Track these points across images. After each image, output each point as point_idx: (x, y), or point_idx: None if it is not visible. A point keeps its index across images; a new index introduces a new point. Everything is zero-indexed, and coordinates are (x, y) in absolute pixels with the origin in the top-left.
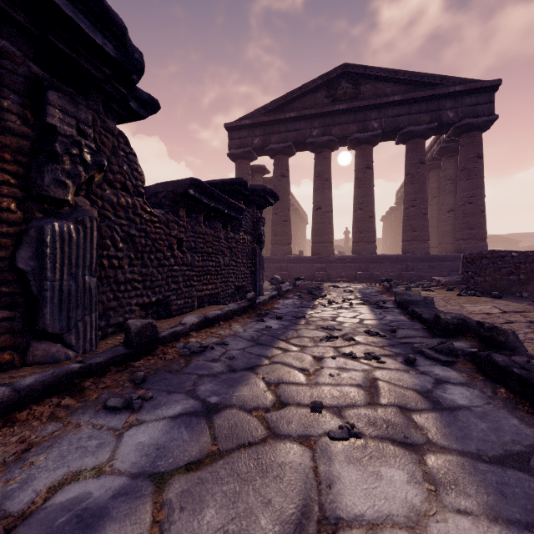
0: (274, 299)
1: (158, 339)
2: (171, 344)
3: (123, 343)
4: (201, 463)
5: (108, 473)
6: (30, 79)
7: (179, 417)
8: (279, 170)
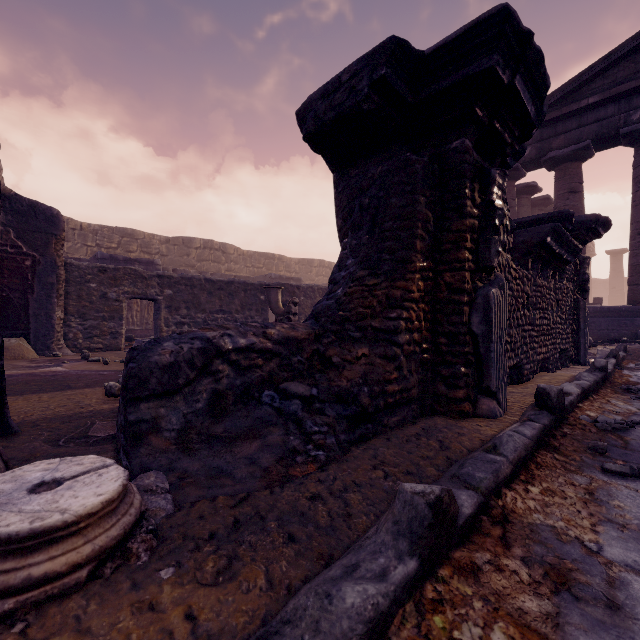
0: (614, 369)
1: (565, 407)
2: (572, 414)
3: (537, 407)
4: None
5: None
6: (475, 165)
7: None
8: (564, 185)
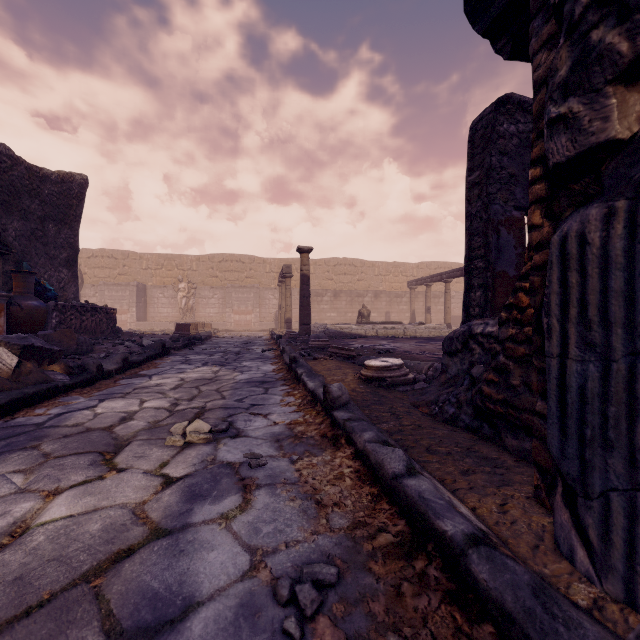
0: None
1: None
2: None
3: None
4: (115, 562)
5: (217, 521)
6: None
7: (183, 612)
8: None
